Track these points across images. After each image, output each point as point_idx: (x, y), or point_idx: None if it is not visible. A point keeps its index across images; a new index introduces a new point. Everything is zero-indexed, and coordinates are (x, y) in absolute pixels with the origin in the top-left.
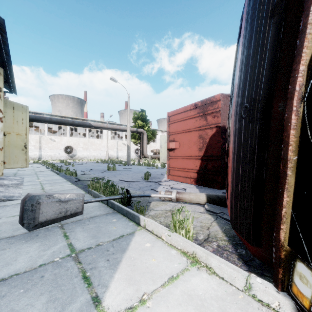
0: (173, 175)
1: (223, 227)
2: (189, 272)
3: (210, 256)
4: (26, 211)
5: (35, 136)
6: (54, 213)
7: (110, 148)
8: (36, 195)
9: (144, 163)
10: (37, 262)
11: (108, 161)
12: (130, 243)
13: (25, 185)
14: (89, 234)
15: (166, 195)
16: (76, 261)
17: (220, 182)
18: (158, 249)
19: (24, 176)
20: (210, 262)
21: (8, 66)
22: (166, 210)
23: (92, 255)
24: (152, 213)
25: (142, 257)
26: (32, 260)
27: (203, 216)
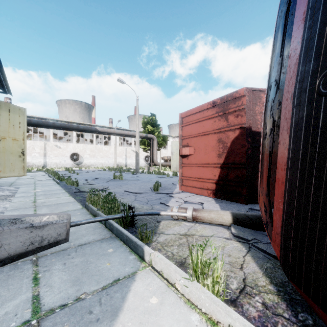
0: (187, 186)
1: (263, 266)
2: None
3: None
4: None
5: (40, 142)
6: (21, 245)
7: (119, 155)
8: None
9: (154, 171)
10: None
11: (116, 169)
12: (127, 297)
13: (15, 197)
14: (70, 276)
15: (179, 213)
16: None
17: (245, 195)
18: (170, 310)
19: (20, 186)
20: None
21: None
22: (180, 234)
23: (64, 322)
24: (162, 239)
25: None
26: None
27: (230, 245)
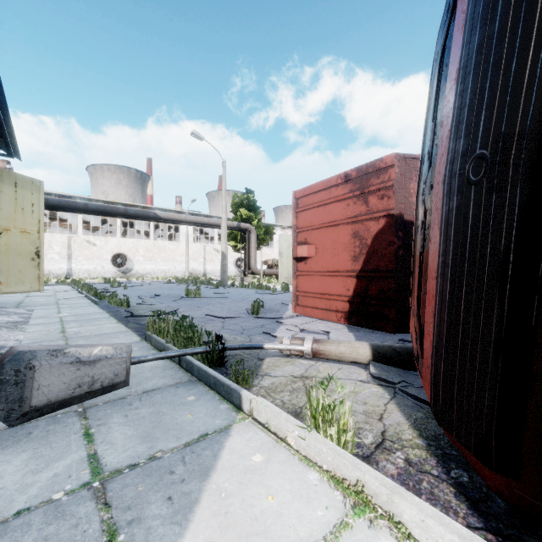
0: (305, 306)
1: (411, 416)
2: (352, 533)
3: (400, 497)
4: (4, 385)
5: (61, 236)
6: (65, 388)
7: (193, 257)
8: (27, 351)
9: (251, 284)
10: (14, 504)
11: (189, 280)
12: (220, 455)
13: (31, 325)
14: (137, 430)
15: (293, 346)
16: (99, 500)
17: (394, 320)
18: (280, 469)
19: (35, 308)
20: (400, 509)
21: (0, 105)
22: (293, 376)
23: (137, 484)
24: (267, 383)
25: (244, 490)
26: (4, 497)
27: (367, 390)
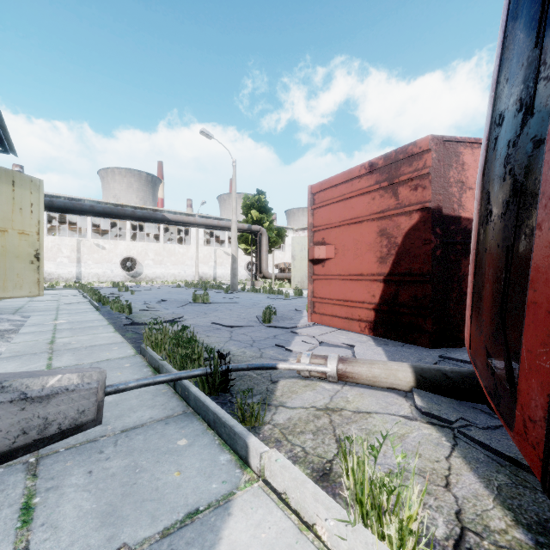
0: (322, 314)
1: (491, 481)
2: None
3: None
4: None
5: (70, 239)
6: (1, 437)
7: (203, 261)
8: None
9: (263, 288)
10: None
11: (199, 284)
12: None
13: (20, 334)
14: (98, 501)
15: (313, 366)
16: None
17: (430, 332)
18: None
19: (32, 314)
20: None
21: None
22: (316, 407)
23: None
24: (282, 419)
25: None
26: None
27: (417, 432)
